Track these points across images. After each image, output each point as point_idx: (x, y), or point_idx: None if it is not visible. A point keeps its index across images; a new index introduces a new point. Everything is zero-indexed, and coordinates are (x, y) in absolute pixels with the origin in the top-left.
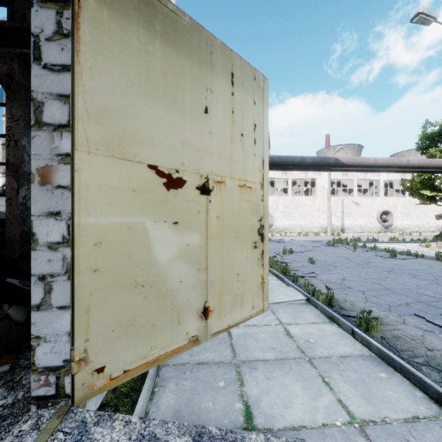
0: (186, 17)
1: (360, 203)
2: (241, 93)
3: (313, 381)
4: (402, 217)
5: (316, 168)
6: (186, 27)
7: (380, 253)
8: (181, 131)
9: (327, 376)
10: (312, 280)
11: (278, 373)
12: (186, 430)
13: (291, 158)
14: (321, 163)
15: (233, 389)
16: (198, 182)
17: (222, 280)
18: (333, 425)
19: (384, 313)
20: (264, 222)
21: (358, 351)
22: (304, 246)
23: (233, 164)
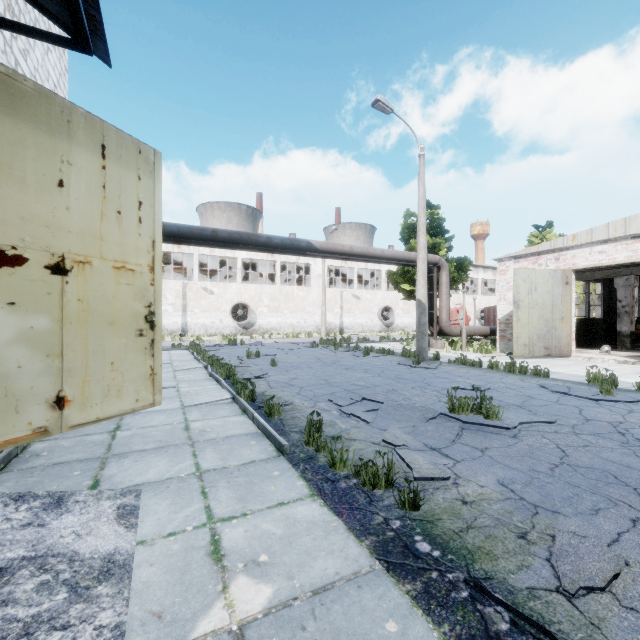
0: (29, 82)
1: (360, 297)
2: (118, 167)
3: (183, 456)
4: (403, 315)
5: (289, 251)
6: (29, 92)
7: (358, 353)
8: (20, 205)
9: (200, 451)
10: (258, 382)
11: (150, 457)
12: (5, 495)
13: (255, 236)
14: (292, 246)
15: (88, 474)
16: (48, 261)
17: (87, 368)
18: (177, 477)
19: (302, 402)
20: (155, 308)
21: (248, 431)
22: (282, 349)
23: (105, 244)
